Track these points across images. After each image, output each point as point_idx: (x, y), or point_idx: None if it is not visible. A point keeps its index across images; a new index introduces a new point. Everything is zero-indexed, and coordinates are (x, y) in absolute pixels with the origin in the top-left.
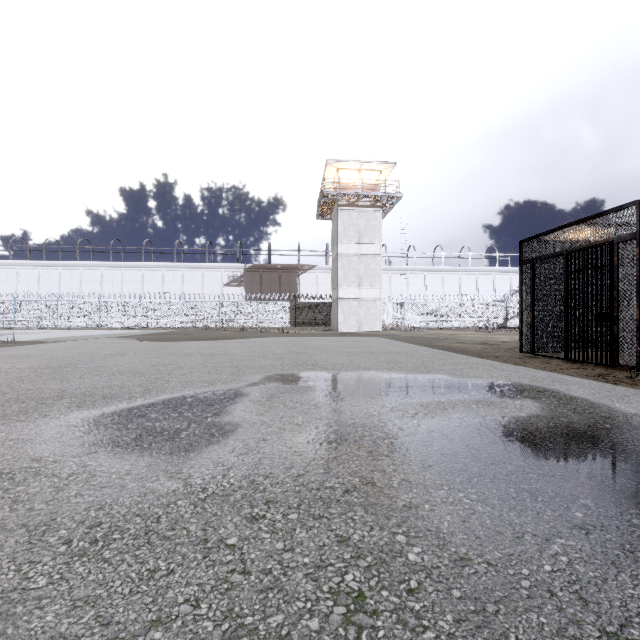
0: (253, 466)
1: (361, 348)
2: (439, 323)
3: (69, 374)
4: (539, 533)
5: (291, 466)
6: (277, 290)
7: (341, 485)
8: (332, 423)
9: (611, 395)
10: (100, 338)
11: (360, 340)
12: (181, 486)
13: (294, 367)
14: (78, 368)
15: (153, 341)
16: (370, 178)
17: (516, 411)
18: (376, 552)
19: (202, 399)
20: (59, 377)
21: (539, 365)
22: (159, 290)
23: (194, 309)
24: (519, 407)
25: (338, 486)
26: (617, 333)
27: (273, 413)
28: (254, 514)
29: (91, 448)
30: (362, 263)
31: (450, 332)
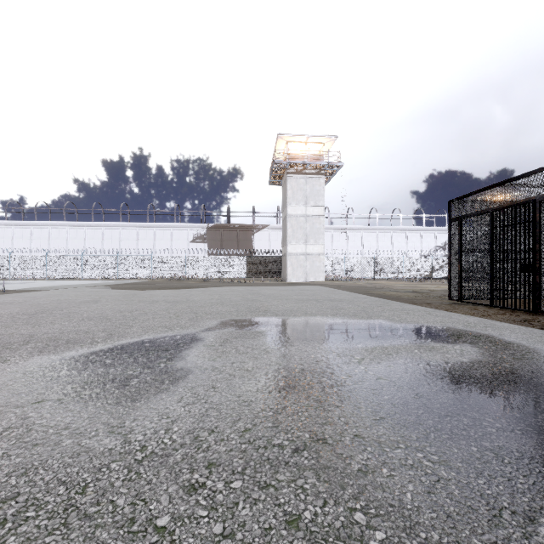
0: (199, 418)
1: (308, 296)
2: (374, 274)
3: (42, 319)
4: (518, 509)
5: (238, 418)
6: (235, 246)
7: (290, 442)
8: (281, 369)
9: (543, 340)
10: (81, 287)
11: (307, 289)
12: (119, 443)
13: (248, 313)
14: (52, 314)
15: (126, 290)
16: (315, 150)
17: (458, 356)
18: (332, 539)
19: (159, 344)
20: (32, 322)
21: (468, 311)
22: (134, 246)
23: (164, 262)
24: (460, 352)
25: (287, 443)
26: (539, 282)
27: (225, 358)
28: (193, 481)
29: (38, 397)
30: (308, 223)
31: (384, 282)
